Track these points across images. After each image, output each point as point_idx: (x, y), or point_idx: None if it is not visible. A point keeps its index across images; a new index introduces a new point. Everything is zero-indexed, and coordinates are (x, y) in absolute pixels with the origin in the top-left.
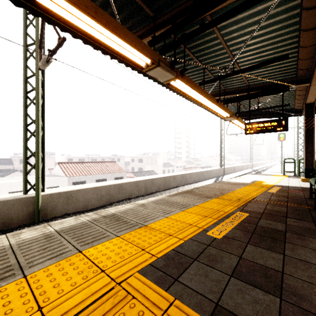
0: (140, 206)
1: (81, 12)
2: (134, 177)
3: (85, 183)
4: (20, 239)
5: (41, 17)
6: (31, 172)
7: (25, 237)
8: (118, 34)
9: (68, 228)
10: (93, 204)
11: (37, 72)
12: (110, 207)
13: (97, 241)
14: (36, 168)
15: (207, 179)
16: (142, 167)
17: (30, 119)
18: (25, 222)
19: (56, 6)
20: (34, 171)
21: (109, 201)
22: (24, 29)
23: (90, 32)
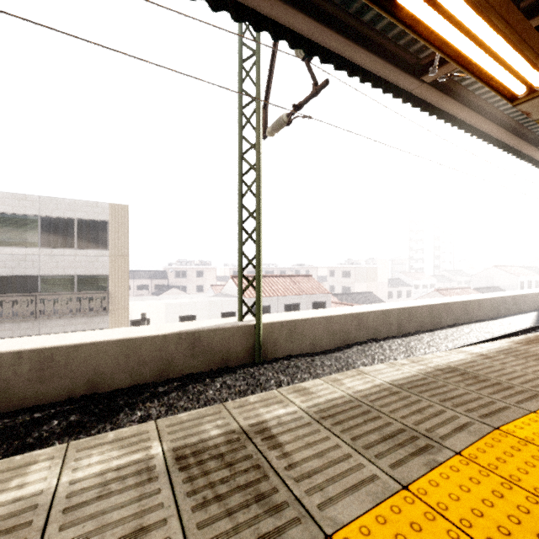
0: (485, 358)
1: (493, 17)
2: (342, 303)
3: (270, 309)
4: (352, 389)
5: (317, 55)
6: (188, 289)
7: (356, 388)
8: (525, 42)
9: (405, 382)
10: (323, 343)
11: (258, 143)
12: (351, 352)
13: (498, 413)
14: (256, 283)
15: (514, 314)
16: (349, 285)
17: (247, 212)
18: (244, 361)
19: (443, 21)
20: (192, 288)
21: (344, 342)
22: (240, 85)
23: (468, 51)
